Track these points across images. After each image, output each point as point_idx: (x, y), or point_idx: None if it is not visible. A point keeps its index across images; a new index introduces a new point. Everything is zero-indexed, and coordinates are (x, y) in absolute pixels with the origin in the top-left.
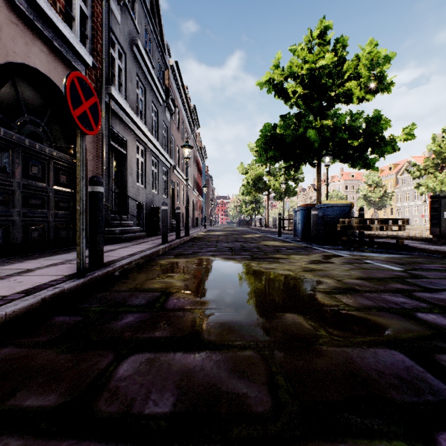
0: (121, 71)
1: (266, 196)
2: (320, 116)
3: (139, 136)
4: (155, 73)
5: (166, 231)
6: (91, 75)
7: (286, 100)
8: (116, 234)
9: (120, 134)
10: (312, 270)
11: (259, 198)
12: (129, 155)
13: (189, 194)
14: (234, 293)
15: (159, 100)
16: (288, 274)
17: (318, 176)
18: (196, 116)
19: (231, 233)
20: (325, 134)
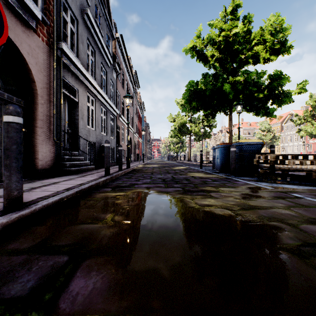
0: (73, 34)
1: (189, 138)
2: (232, 76)
3: (90, 88)
4: (104, 41)
5: (108, 165)
6: (43, 30)
7: (205, 62)
8: (66, 167)
9: (72, 85)
10: (251, 208)
11: (183, 140)
12: (81, 102)
13: (132, 136)
14: (172, 257)
15: (107, 62)
16: (228, 214)
17: (230, 122)
18: (137, 79)
19: (162, 165)
20: (238, 88)
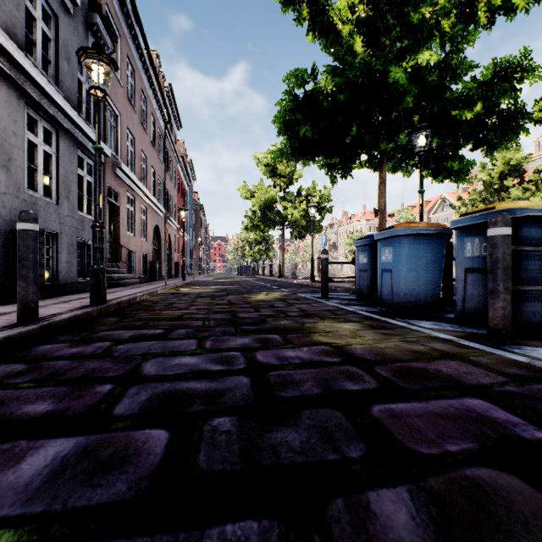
0: None
1: (281, 231)
2: None
3: None
4: None
5: None
6: None
7: (330, 36)
8: None
9: None
10: None
11: (268, 237)
12: None
13: (161, 224)
14: None
15: None
16: None
17: (382, 187)
18: (174, 107)
19: (225, 288)
20: (428, 78)
